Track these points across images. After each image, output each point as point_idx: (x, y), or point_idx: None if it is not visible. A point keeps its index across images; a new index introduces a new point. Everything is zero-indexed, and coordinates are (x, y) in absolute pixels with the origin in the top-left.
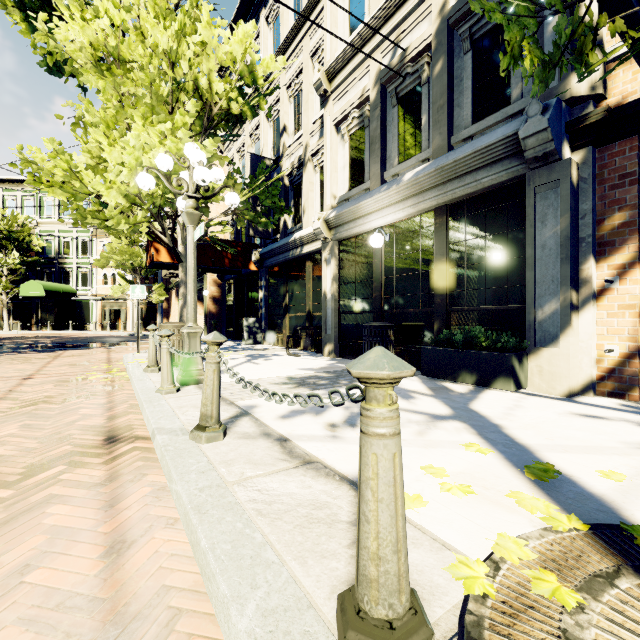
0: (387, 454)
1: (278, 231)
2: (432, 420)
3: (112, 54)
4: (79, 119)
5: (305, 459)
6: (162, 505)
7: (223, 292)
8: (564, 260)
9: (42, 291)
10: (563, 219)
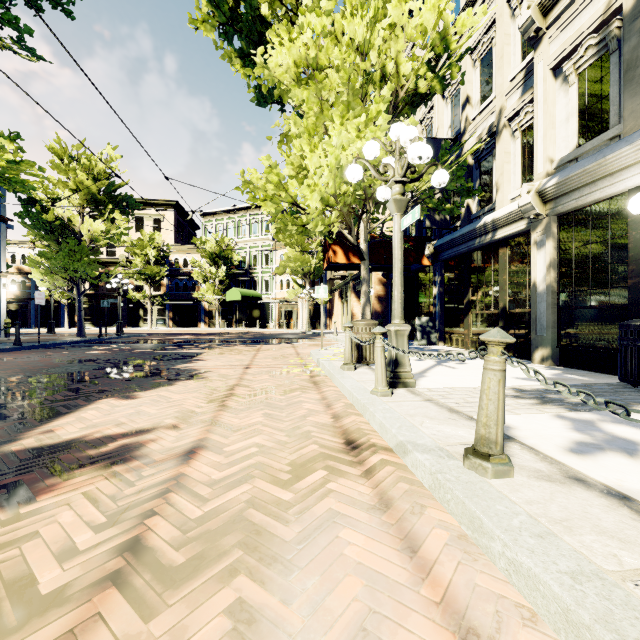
0: None
1: (457, 219)
2: None
3: (311, 66)
4: (283, 136)
5: None
6: (483, 570)
7: (388, 291)
8: None
9: (239, 296)
10: None
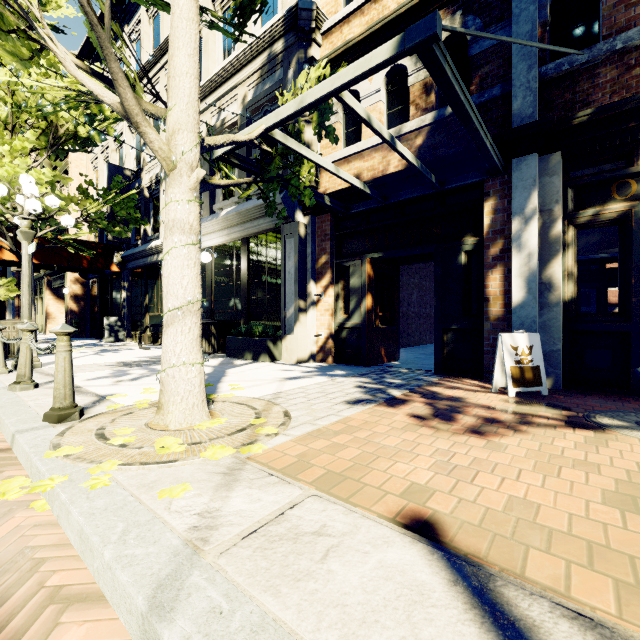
0: (62, 357)
1: (140, 237)
2: None
3: None
4: None
5: (83, 392)
6: None
7: (87, 291)
8: (296, 282)
9: None
10: (295, 257)
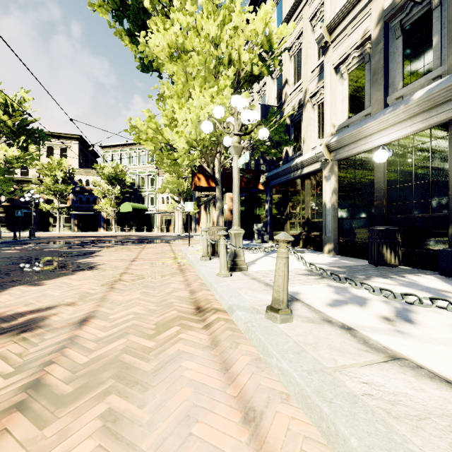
0: None
1: (280, 159)
2: None
3: (180, 48)
4: (160, 96)
5: (388, 353)
6: (266, 376)
7: None
8: None
9: (131, 208)
10: None
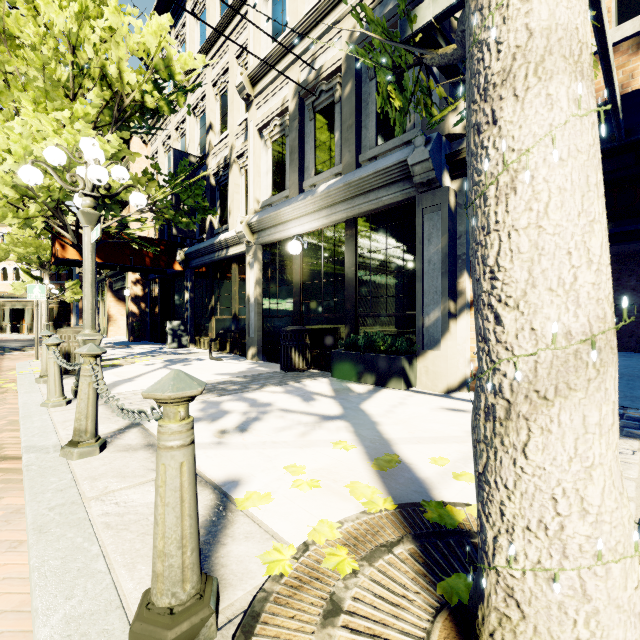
0: (174, 464)
1: (205, 231)
2: (320, 421)
3: None
4: None
5: None
6: (10, 529)
7: (147, 292)
8: (444, 274)
9: None
10: (443, 239)
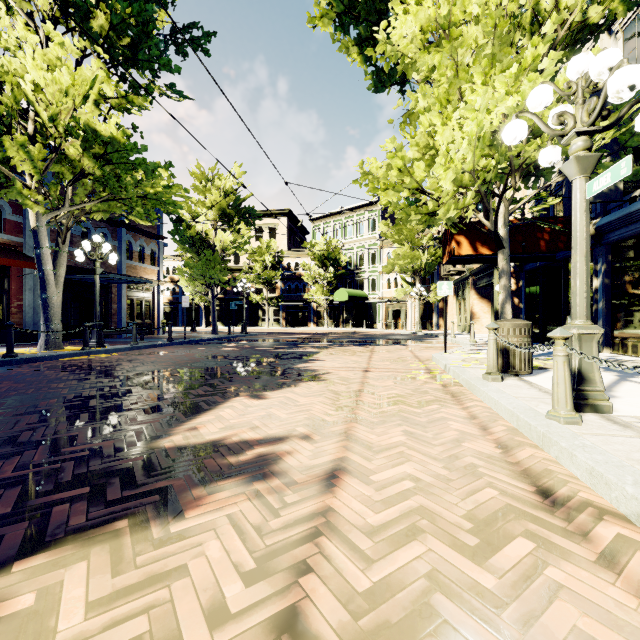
0: None
1: (634, 186)
2: None
3: (442, 26)
4: (406, 117)
5: None
6: None
7: (520, 285)
8: None
9: (346, 297)
10: None
